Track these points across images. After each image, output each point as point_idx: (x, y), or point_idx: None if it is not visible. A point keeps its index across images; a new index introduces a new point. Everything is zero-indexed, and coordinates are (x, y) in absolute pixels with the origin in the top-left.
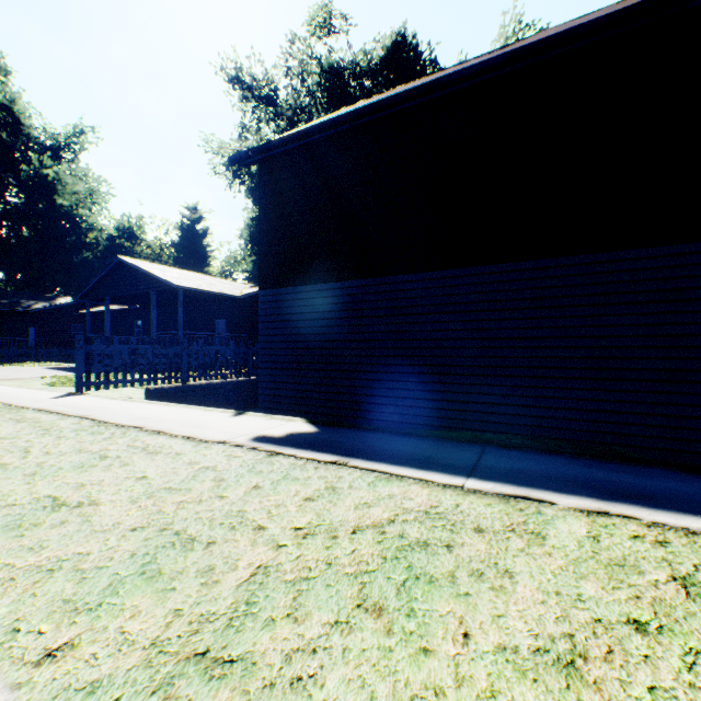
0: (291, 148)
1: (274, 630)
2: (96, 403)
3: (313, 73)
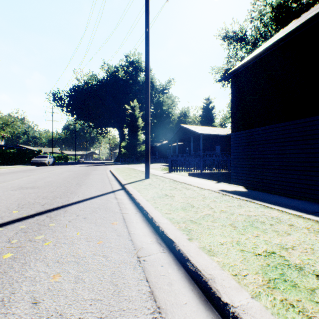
0: (245, 67)
1: (207, 221)
2: (174, 175)
3: (267, 13)
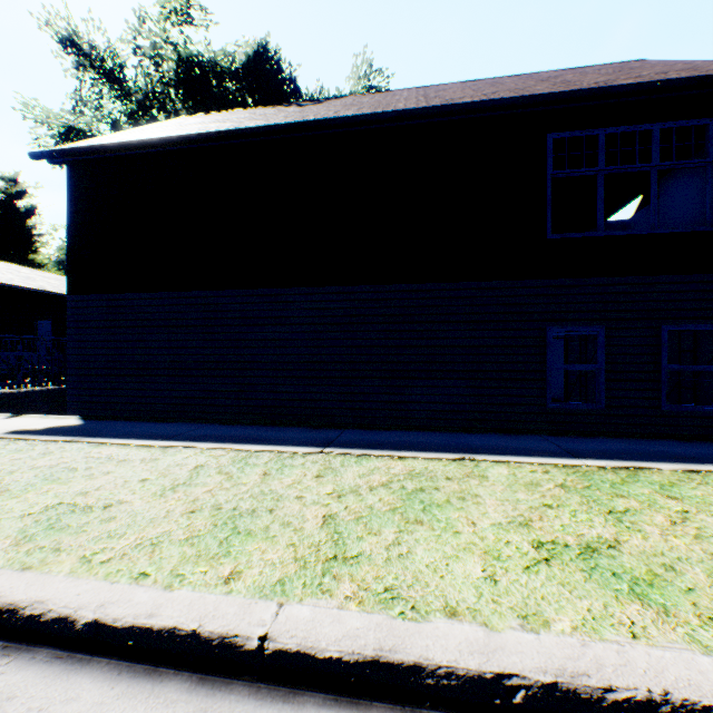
0: (104, 157)
1: None
2: None
3: (169, 59)
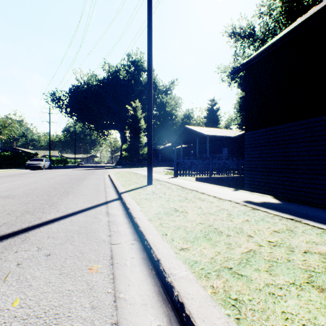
0: (263, 56)
1: (259, 273)
2: (180, 181)
3: (276, 8)
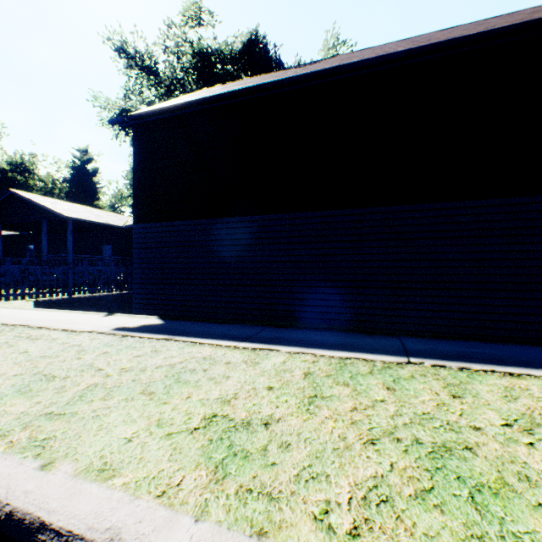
0: (159, 118)
1: (92, 403)
2: None
3: (187, 54)
